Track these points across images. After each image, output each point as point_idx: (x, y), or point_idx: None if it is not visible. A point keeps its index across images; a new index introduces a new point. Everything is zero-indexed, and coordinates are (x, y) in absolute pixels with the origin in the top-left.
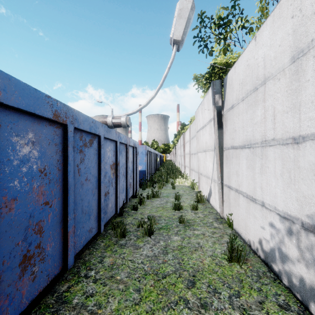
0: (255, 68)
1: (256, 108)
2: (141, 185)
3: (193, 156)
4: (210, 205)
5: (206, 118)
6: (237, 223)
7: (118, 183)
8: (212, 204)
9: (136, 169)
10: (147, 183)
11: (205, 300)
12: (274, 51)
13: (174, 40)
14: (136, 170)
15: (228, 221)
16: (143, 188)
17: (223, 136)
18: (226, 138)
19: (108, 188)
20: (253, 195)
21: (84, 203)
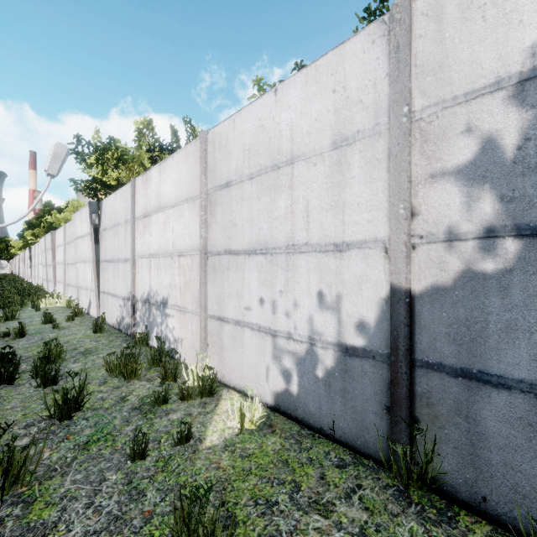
0: (115, 212)
1: (116, 238)
2: None
3: (71, 267)
4: (90, 316)
5: (85, 229)
6: (108, 317)
7: None
8: (92, 314)
9: None
10: None
11: (75, 343)
12: (121, 211)
13: (50, 174)
14: None
15: (102, 319)
16: None
17: (100, 250)
18: (102, 252)
19: None
20: (115, 292)
21: None
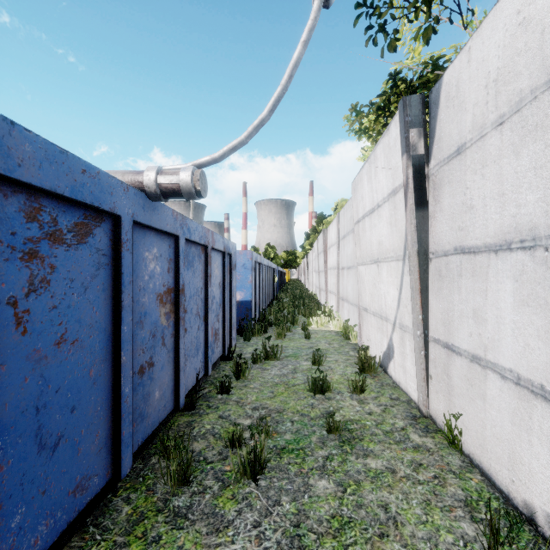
0: None
1: None
2: (242, 331)
3: (346, 273)
4: (391, 380)
5: (381, 189)
6: (480, 444)
7: (181, 336)
8: (394, 377)
9: (231, 300)
10: (255, 326)
11: None
12: None
13: None
14: (230, 301)
15: (449, 431)
16: (246, 338)
17: (429, 226)
18: (437, 228)
19: (149, 352)
20: (548, 382)
21: (49, 416)
